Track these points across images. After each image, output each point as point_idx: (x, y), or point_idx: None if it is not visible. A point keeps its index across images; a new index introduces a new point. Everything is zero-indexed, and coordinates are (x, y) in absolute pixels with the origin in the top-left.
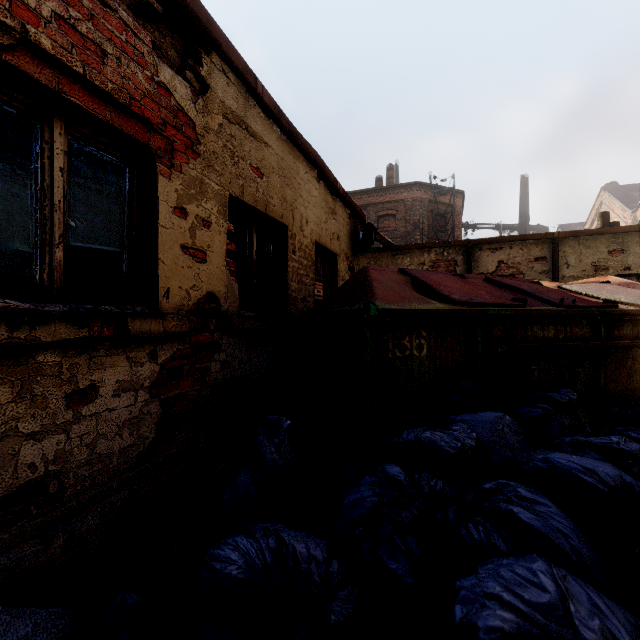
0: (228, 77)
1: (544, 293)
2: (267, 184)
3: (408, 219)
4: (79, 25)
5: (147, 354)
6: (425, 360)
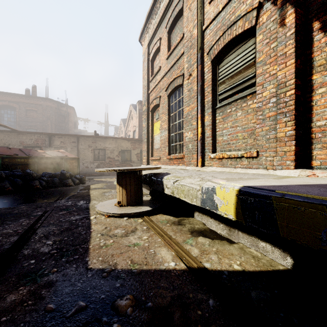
0: None
1: (29, 153)
2: None
3: (44, 114)
4: None
5: None
6: None
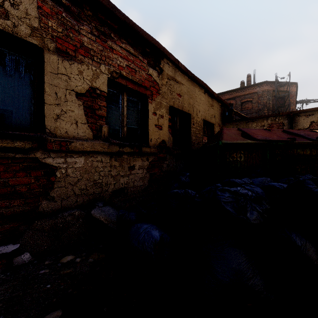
0: (169, 64)
1: (311, 135)
2: (182, 99)
3: (259, 102)
4: (130, 65)
5: (146, 158)
6: (242, 162)
